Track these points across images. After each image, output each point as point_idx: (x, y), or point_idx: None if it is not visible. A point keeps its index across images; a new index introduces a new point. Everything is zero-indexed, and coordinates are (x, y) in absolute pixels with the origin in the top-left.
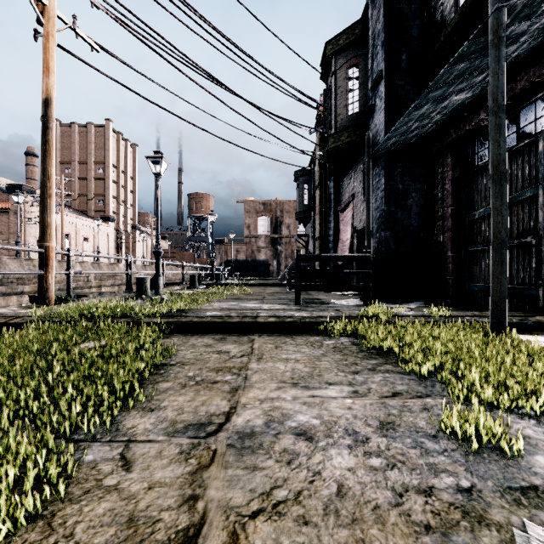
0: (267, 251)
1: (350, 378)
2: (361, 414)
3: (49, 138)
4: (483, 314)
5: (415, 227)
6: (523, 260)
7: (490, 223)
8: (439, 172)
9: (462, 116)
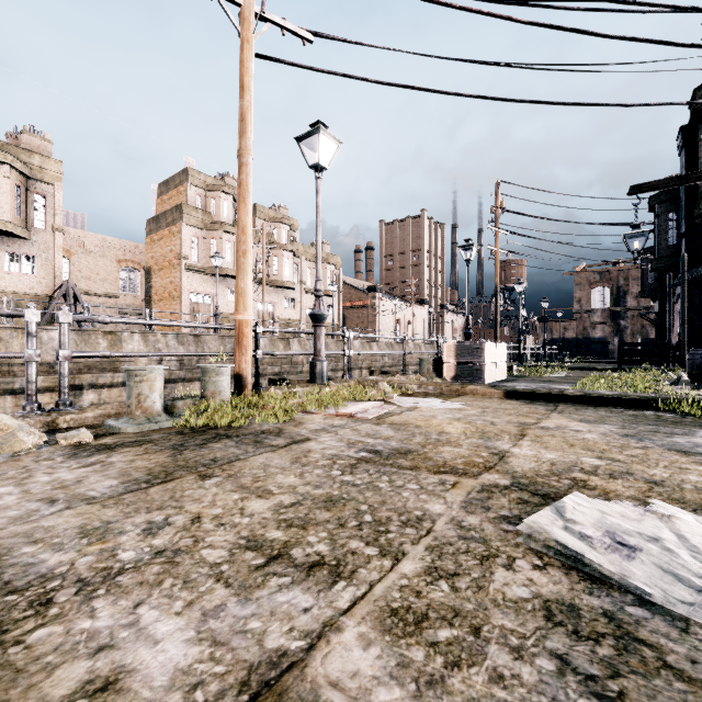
0: (604, 327)
1: None
2: None
3: (497, 301)
4: None
5: None
6: None
7: None
8: None
9: None
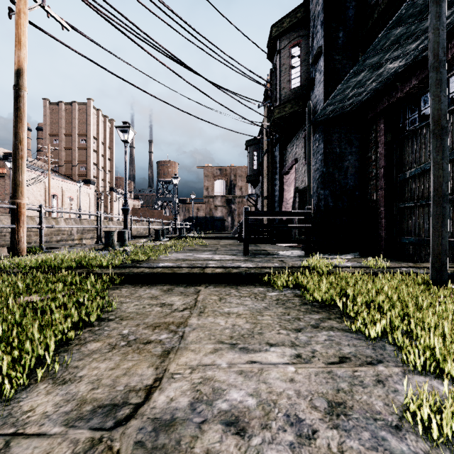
0: (223, 209)
1: (293, 337)
2: (305, 389)
3: (21, 106)
4: (417, 265)
5: (351, 186)
6: (452, 215)
7: (420, 182)
8: (372, 136)
9: (394, 86)
